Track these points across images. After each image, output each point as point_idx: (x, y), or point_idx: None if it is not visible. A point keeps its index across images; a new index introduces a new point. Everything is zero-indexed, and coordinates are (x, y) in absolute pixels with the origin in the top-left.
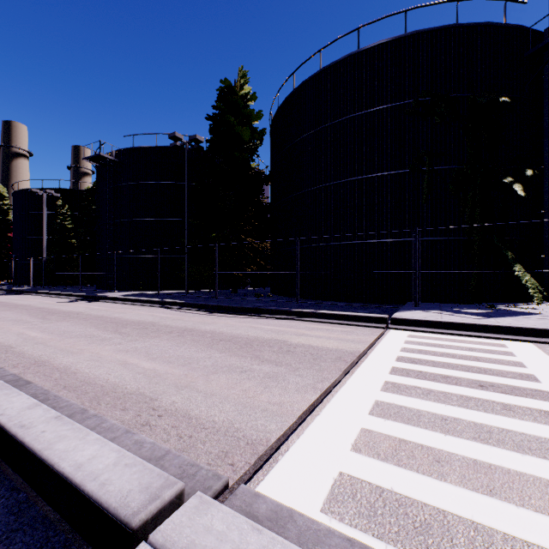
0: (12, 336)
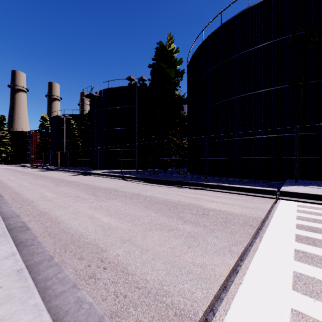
0: (36, 195)
